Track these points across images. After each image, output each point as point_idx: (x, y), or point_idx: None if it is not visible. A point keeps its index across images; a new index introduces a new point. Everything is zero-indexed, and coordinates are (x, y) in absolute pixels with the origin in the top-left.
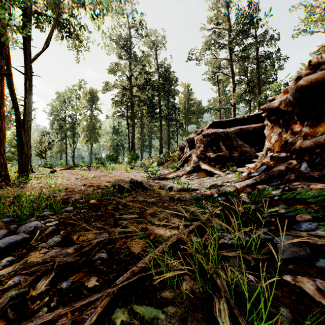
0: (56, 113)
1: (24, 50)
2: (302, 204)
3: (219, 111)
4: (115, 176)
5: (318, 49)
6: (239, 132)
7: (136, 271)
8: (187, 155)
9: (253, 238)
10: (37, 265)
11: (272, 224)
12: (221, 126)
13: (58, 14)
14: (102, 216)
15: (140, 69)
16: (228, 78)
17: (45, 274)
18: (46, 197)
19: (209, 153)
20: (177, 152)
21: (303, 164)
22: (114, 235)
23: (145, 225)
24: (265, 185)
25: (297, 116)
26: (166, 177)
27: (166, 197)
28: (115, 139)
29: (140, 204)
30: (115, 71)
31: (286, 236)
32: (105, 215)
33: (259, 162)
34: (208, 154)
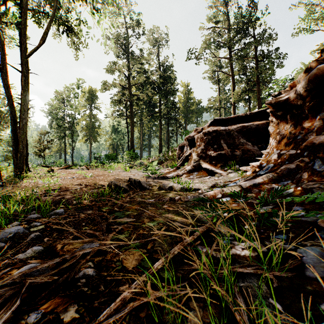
0: (55, 112)
1: (21, 46)
2: (321, 207)
3: (219, 110)
4: (113, 176)
5: (319, 47)
6: (242, 130)
7: (127, 299)
8: (187, 154)
9: (271, 248)
10: (5, 285)
11: (289, 230)
12: (222, 124)
13: (55, 9)
14: (95, 219)
15: (139, 68)
16: (228, 77)
17: (8, 303)
18: (38, 197)
19: (210, 151)
20: (177, 151)
21: (317, 162)
22: (104, 245)
23: (143, 231)
24: (274, 185)
25: (308, 110)
26: (166, 177)
27: (166, 197)
28: (114, 138)
29: (138, 205)
30: (114, 70)
31: (312, 247)
32: (98, 218)
33: (265, 160)
34: (209, 153)
